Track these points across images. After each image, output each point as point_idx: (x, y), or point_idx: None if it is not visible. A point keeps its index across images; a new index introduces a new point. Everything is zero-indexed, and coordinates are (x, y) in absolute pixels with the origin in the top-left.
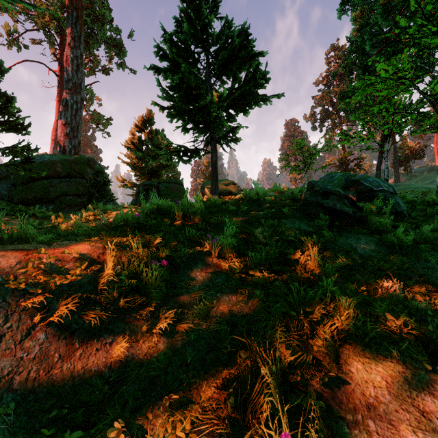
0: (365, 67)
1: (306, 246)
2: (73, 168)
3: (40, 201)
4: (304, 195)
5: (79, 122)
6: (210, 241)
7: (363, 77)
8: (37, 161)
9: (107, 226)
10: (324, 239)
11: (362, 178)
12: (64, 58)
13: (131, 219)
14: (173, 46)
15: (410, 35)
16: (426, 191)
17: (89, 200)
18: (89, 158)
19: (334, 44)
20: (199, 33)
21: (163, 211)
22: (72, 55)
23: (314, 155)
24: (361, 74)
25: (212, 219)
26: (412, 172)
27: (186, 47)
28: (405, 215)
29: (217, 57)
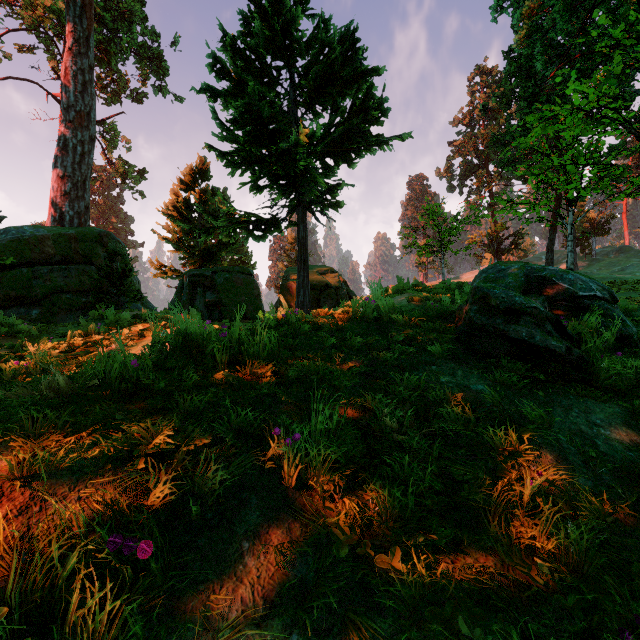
0: (532, 97)
1: (499, 447)
2: (74, 247)
3: (17, 302)
4: (467, 311)
5: (87, 174)
6: (280, 443)
7: (528, 112)
8: (12, 236)
9: (61, 391)
10: (531, 427)
11: (555, 275)
12: (62, 71)
13: (123, 368)
14: (238, 57)
15: (615, 40)
16: (618, 283)
17: (97, 300)
18: (101, 232)
19: (480, 66)
20: (278, 36)
21: (194, 346)
22: (74, 67)
23: (455, 229)
24: (526, 107)
25: (290, 369)
26: (592, 255)
27: (258, 58)
28: (636, 341)
29: (308, 76)
